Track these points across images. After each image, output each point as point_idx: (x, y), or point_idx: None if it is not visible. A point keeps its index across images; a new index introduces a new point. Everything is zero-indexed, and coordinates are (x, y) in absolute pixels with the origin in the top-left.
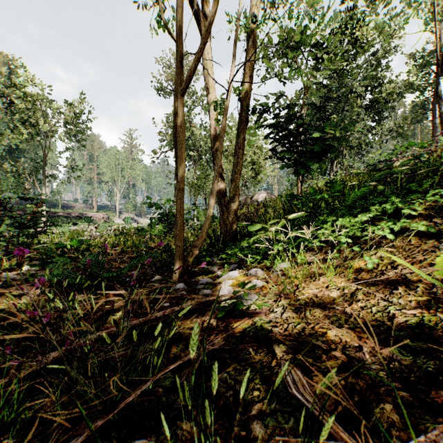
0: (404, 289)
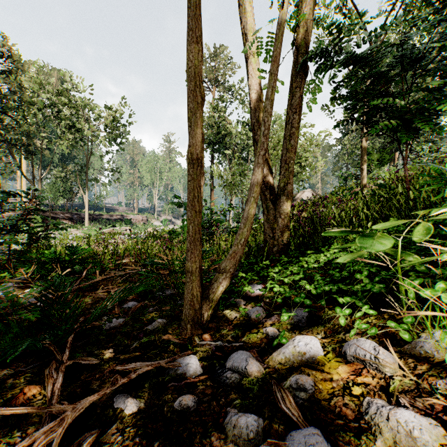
0: None
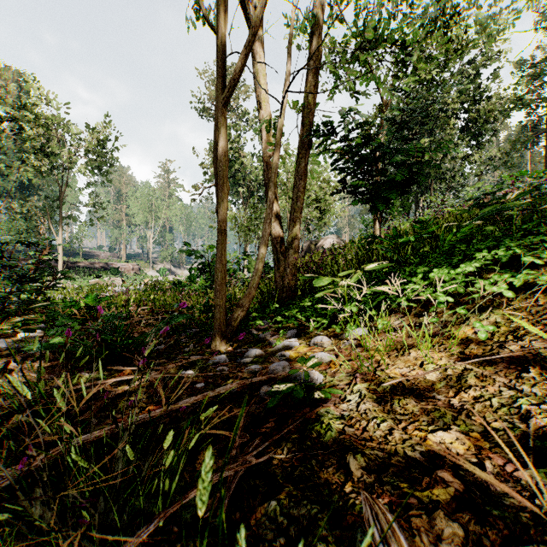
0: (538, 372)
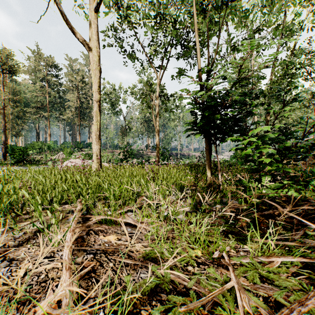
0: None
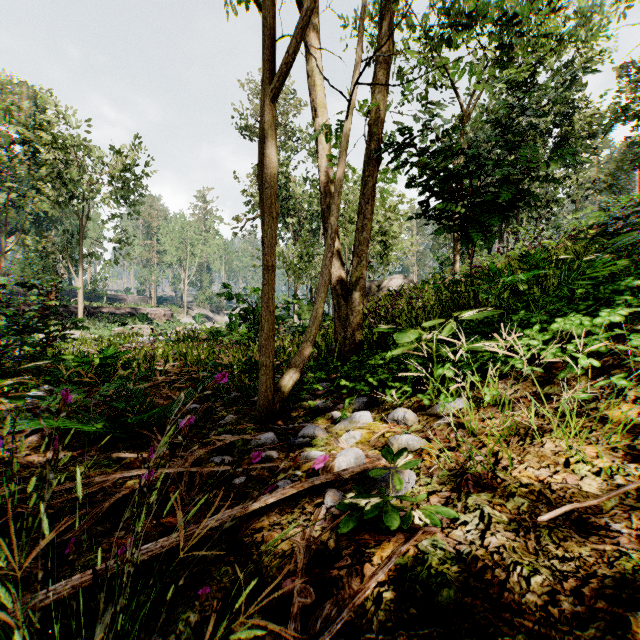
0: None
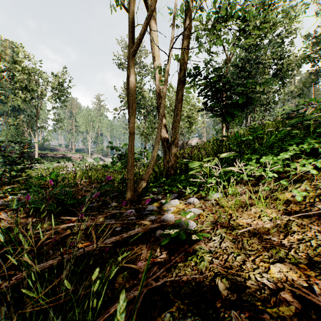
0: None
